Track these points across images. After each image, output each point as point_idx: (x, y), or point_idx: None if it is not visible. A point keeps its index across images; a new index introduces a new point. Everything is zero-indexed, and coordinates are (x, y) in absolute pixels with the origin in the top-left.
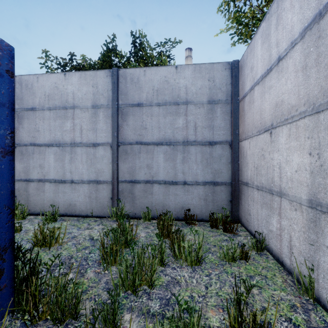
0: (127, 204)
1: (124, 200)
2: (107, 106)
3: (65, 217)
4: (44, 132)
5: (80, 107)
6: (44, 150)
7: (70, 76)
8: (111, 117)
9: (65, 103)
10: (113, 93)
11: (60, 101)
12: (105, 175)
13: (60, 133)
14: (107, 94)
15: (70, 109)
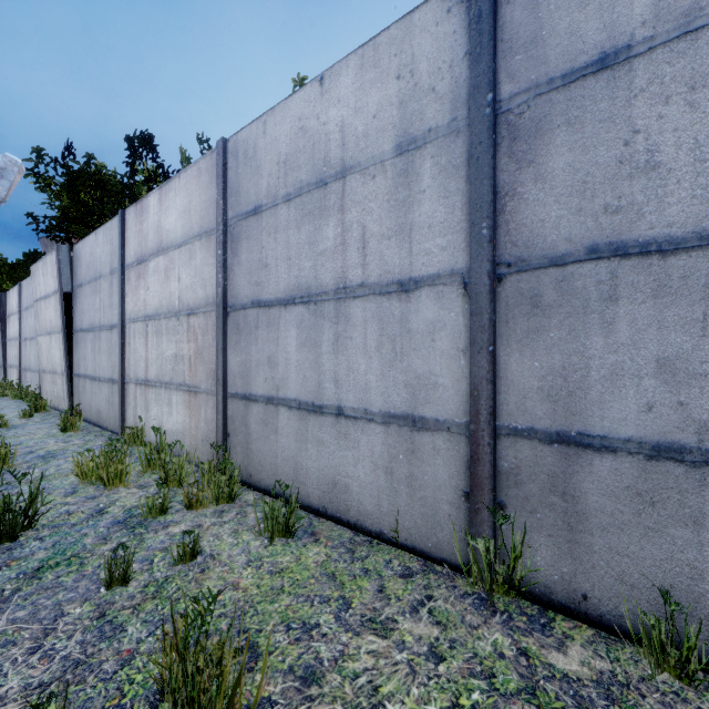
0: (541, 540)
1: (525, 515)
2: (449, 128)
3: (322, 521)
4: (276, 268)
5: (361, 167)
6: (276, 317)
7: (335, 76)
8: (465, 167)
9: (323, 167)
10: (474, 60)
11: (311, 167)
12: (441, 399)
13: (311, 263)
14: (451, 80)
15: (334, 184)
